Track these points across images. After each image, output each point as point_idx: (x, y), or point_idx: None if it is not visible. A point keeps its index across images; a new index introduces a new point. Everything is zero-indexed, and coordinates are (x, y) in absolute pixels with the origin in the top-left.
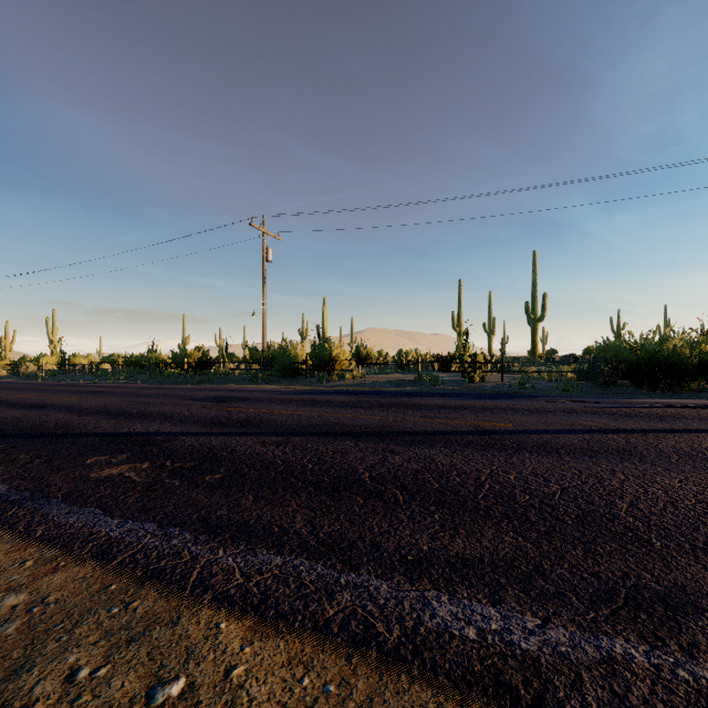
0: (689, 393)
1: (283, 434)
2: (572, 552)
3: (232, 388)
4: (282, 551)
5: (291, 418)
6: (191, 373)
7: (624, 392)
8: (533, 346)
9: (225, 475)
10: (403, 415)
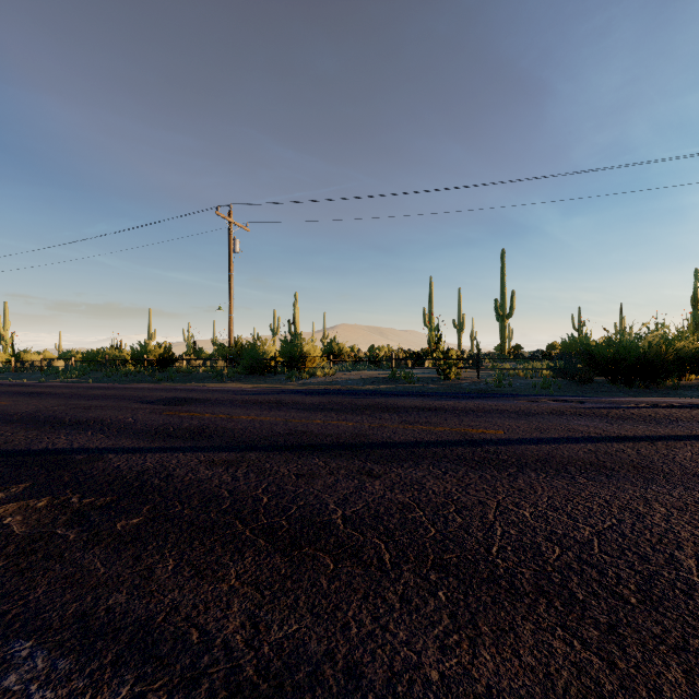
0: (665, 390)
1: (238, 448)
2: (667, 676)
3: (193, 388)
4: (193, 698)
5: (251, 426)
6: (151, 370)
7: (601, 389)
8: (502, 342)
9: (146, 518)
10: (379, 420)
